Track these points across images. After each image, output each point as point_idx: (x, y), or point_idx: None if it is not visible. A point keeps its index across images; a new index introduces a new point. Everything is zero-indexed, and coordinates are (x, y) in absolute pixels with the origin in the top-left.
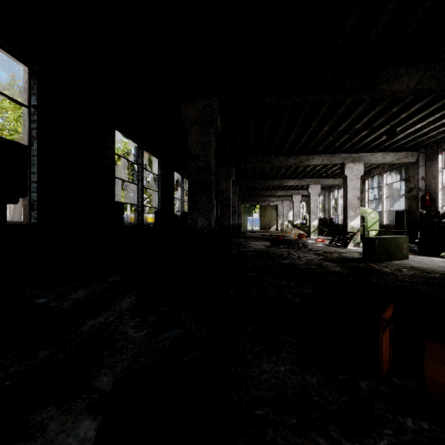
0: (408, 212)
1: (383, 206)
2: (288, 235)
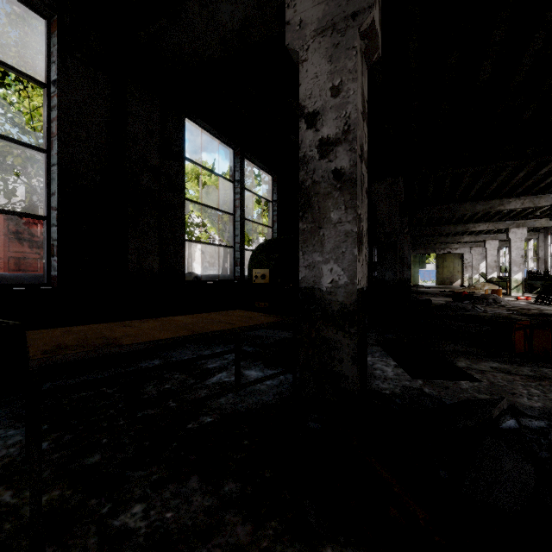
0: None
1: None
2: (479, 292)
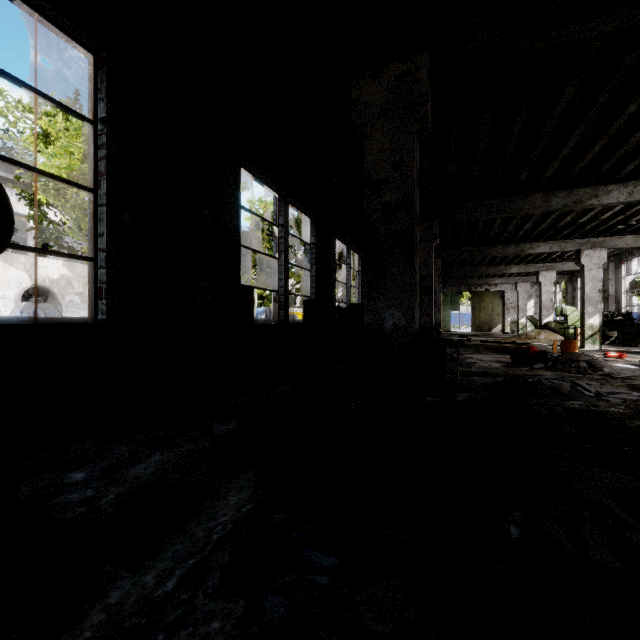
0: None
1: None
2: (533, 342)
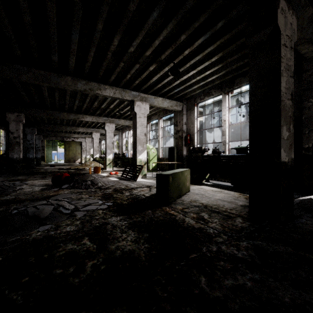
0: (176, 148)
1: (159, 143)
2: (88, 168)
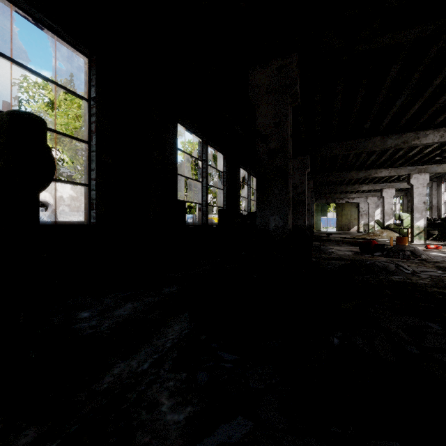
0: None
1: None
2: (378, 238)
